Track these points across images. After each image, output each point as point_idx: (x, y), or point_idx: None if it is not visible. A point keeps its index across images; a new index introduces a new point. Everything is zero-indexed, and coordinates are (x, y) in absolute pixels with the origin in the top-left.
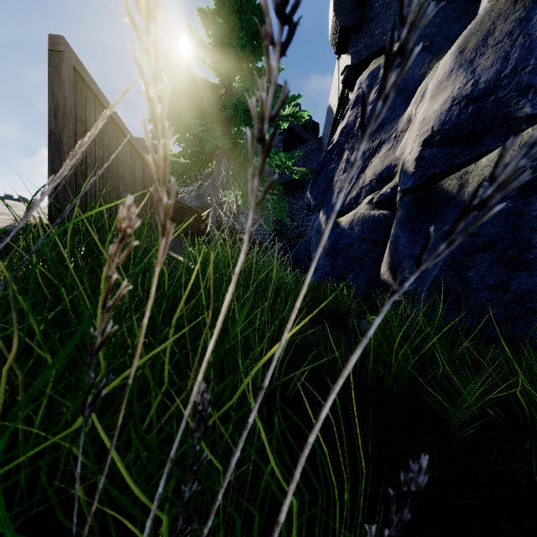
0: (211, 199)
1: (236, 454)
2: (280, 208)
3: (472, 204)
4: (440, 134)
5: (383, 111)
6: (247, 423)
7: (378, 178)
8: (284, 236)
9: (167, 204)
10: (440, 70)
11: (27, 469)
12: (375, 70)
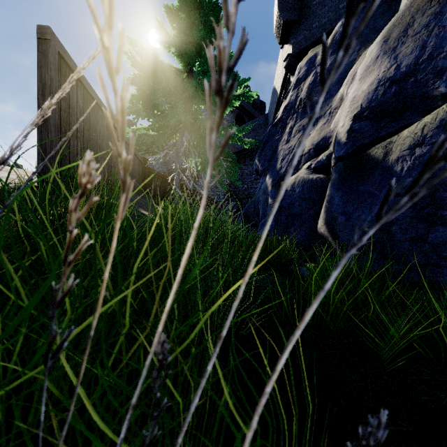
0: (175, 165)
1: (194, 400)
2: (233, 173)
3: (439, 155)
4: (368, 110)
5: (345, 61)
6: (206, 370)
7: (316, 147)
8: (236, 196)
9: (126, 158)
10: (368, 57)
11: (2, 408)
12: (312, 57)
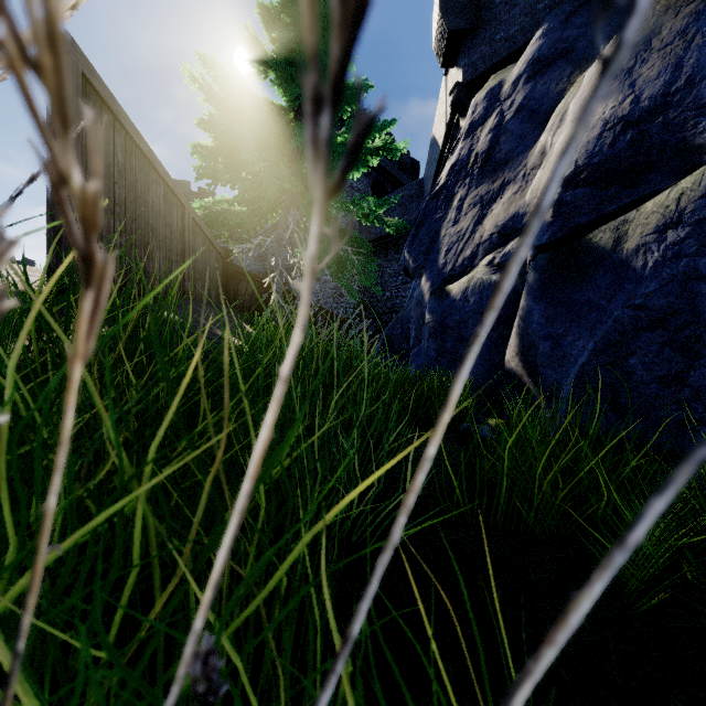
0: (276, 260)
1: None
2: (368, 272)
3: None
4: (588, 170)
5: None
6: None
7: (501, 231)
8: (374, 310)
9: (83, 187)
10: (586, 85)
11: None
12: (495, 88)
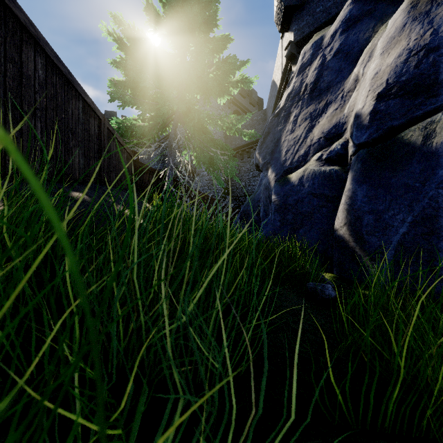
0: (168, 159)
1: None
2: (231, 167)
3: None
4: (397, 86)
5: None
6: None
7: (327, 136)
8: (234, 194)
9: None
10: (391, 27)
11: None
12: (318, 40)
